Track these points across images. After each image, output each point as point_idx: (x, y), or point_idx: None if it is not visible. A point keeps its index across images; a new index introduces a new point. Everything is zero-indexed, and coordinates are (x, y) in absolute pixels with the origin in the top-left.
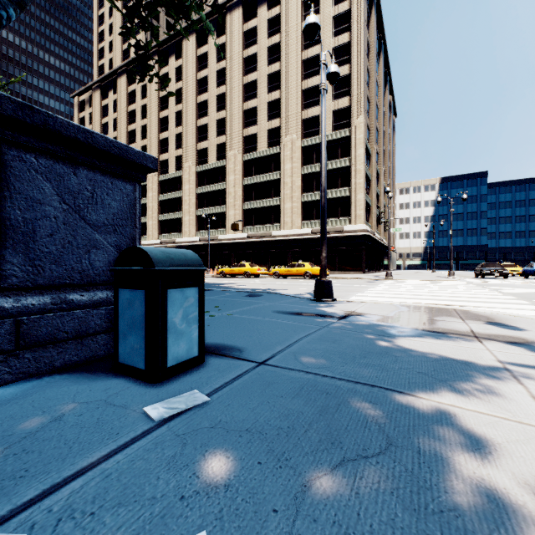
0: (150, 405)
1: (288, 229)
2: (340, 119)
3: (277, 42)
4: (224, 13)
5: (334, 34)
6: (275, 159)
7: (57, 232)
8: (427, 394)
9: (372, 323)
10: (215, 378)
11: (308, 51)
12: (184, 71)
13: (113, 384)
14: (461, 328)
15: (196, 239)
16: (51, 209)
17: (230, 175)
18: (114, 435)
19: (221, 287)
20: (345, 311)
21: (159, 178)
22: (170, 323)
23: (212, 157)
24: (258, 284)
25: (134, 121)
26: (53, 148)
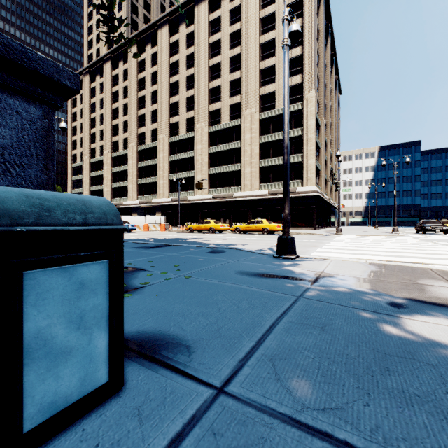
0: None
1: (248, 191)
2: (293, 94)
3: (238, 29)
4: (192, 6)
5: None
6: (236, 130)
7: None
8: None
9: (351, 288)
10: None
11: (265, 36)
12: (159, 57)
13: None
14: None
15: (169, 200)
16: None
17: (197, 145)
18: None
19: (188, 242)
20: (314, 271)
21: (138, 148)
22: (31, 340)
23: (183, 129)
24: (221, 239)
25: (117, 100)
26: None
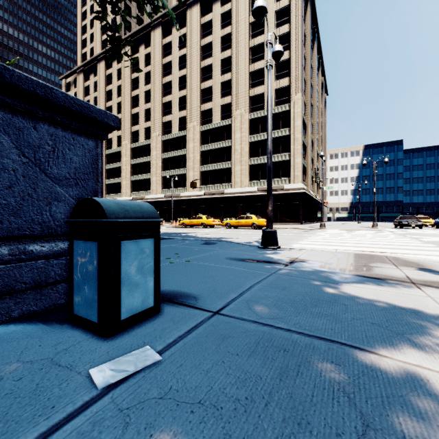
0: (97, 365)
1: (238, 187)
2: (281, 96)
3: (229, 32)
4: (185, 9)
5: (276, 26)
6: (227, 129)
7: (16, 185)
8: (389, 352)
9: (315, 269)
10: (169, 330)
11: (255, 40)
12: (152, 57)
13: (65, 337)
14: (397, 274)
15: (162, 196)
16: (9, 162)
17: (190, 143)
18: (49, 409)
19: (182, 236)
20: (290, 258)
21: (131, 146)
22: (123, 275)
23: (175, 128)
24: (213, 233)
25: (111, 99)
26: (11, 101)
